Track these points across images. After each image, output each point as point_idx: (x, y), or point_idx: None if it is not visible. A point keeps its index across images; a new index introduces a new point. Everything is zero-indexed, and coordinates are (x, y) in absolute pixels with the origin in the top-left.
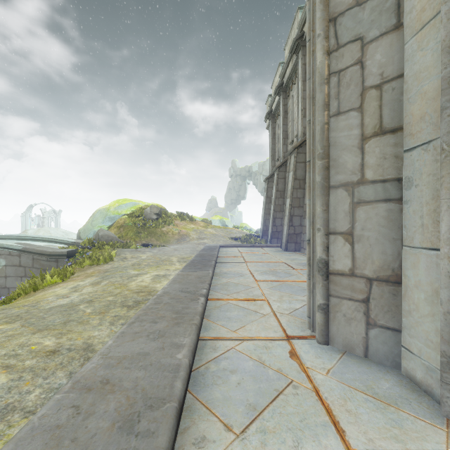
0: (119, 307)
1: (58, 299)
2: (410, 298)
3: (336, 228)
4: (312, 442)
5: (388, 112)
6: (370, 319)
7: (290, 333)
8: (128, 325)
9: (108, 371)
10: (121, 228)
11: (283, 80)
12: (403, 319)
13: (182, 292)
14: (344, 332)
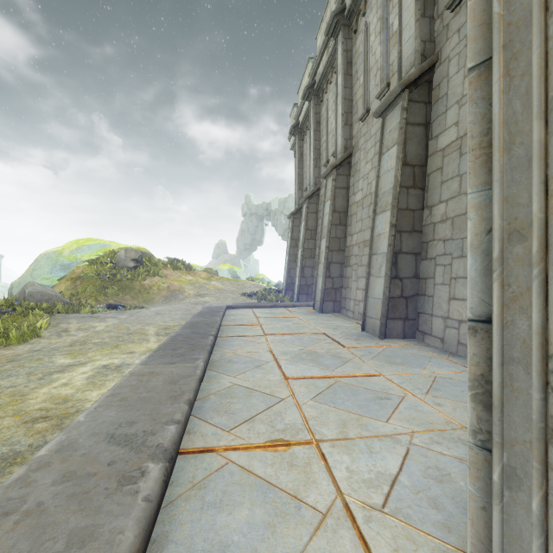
0: None
1: None
2: None
3: None
4: None
5: None
6: None
7: None
8: None
9: None
10: (77, 280)
11: (315, 79)
12: None
13: (110, 444)
14: None
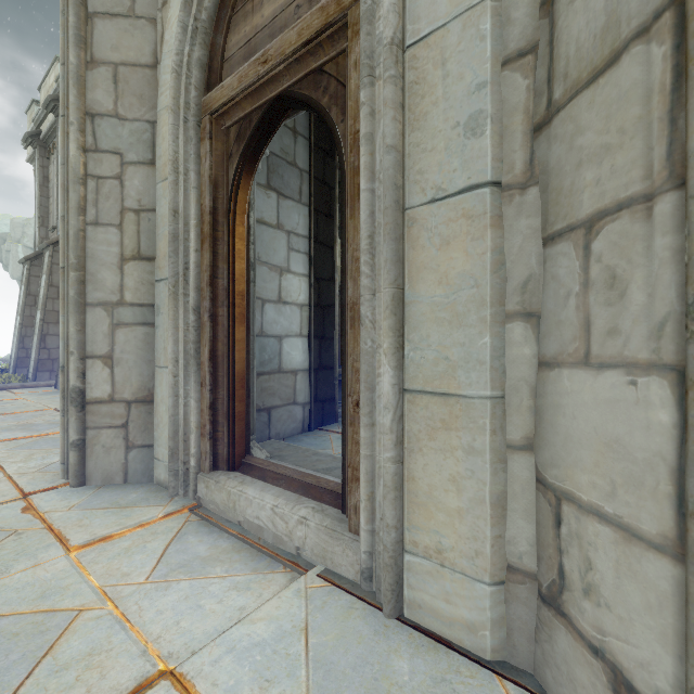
0: None
1: None
2: (159, 412)
3: (95, 351)
4: (27, 562)
5: (145, 240)
6: (129, 442)
7: (30, 490)
8: None
9: None
10: None
11: None
12: (155, 433)
13: None
14: (103, 464)
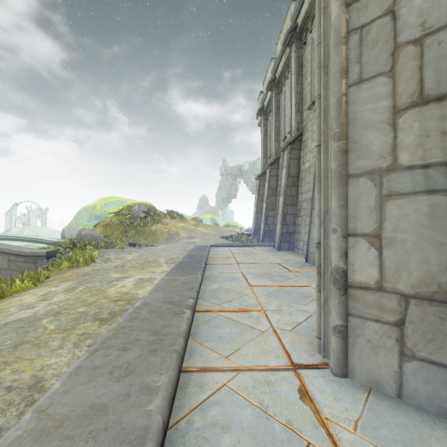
0: (90, 321)
1: (19, 311)
2: None
3: (357, 228)
4: None
5: (432, 73)
6: (405, 348)
7: (296, 360)
8: (88, 355)
9: (37, 446)
10: (107, 226)
11: (276, 75)
12: None
13: (165, 303)
14: (368, 362)
